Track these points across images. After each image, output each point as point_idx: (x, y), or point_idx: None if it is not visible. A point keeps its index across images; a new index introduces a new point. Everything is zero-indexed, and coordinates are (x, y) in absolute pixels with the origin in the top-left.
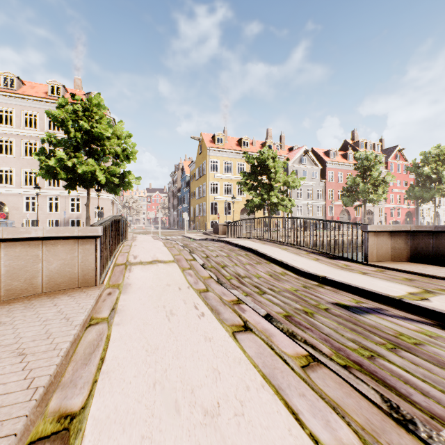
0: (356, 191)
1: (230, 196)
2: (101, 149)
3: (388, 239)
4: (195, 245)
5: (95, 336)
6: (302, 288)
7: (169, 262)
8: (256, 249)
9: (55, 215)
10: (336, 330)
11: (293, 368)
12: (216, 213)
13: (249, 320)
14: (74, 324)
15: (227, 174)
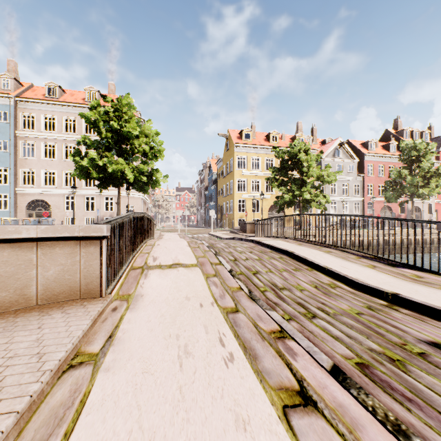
0: (401, 185)
1: (258, 193)
2: (130, 148)
3: None
4: (221, 245)
5: (67, 394)
6: (366, 311)
7: (191, 266)
8: (293, 252)
9: (91, 213)
10: None
11: None
12: (243, 210)
13: (306, 377)
14: (43, 368)
15: (254, 170)
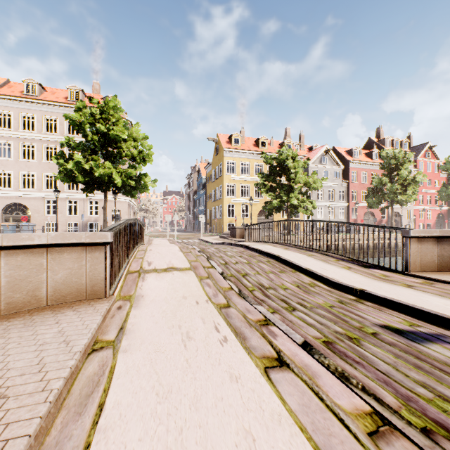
0: (382, 192)
1: (247, 198)
2: (118, 151)
3: (434, 246)
4: (212, 249)
5: (97, 367)
6: (337, 304)
7: (185, 270)
8: (279, 256)
9: (74, 218)
10: (395, 367)
11: (357, 435)
12: (233, 215)
13: (283, 349)
14: (74, 351)
15: (244, 175)
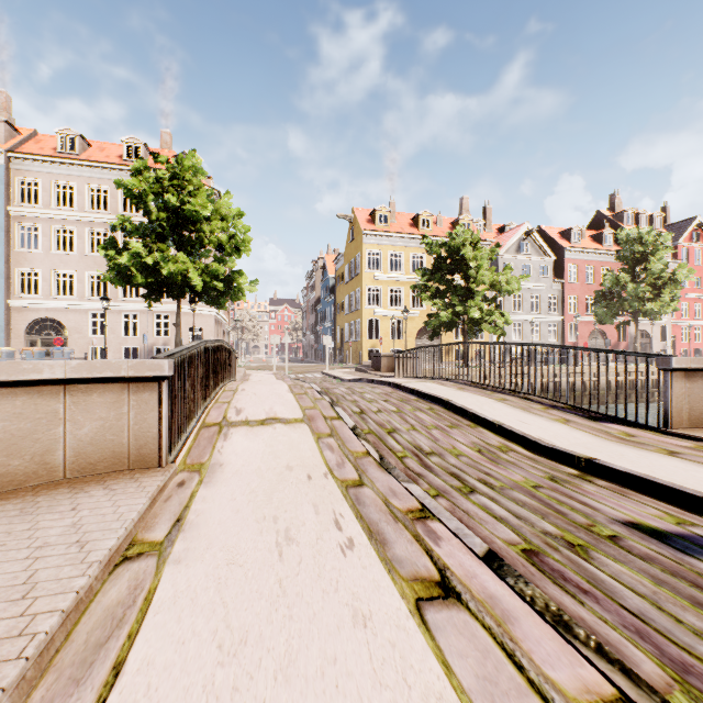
0: (619, 298)
1: (400, 309)
2: (197, 236)
3: None
4: (341, 390)
5: (124, 591)
6: (547, 483)
7: (294, 422)
8: (449, 400)
9: (133, 340)
10: (656, 602)
11: None
12: (377, 336)
13: (450, 565)
14: (89, 560)
15: (394, 273)
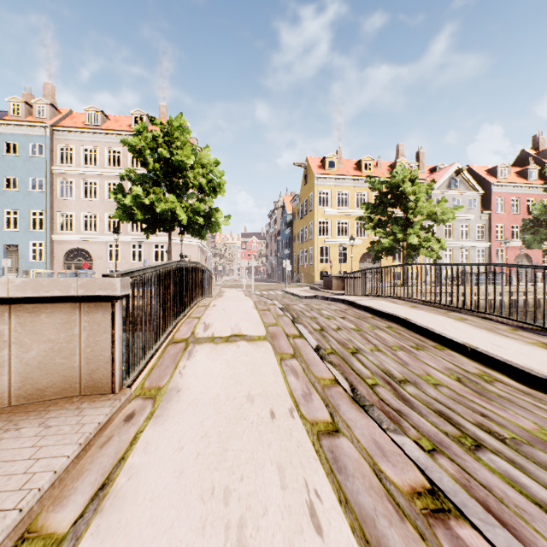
0: None
1: (346, 238)
2: (183, 181)
3: None
4: (300, 306)
5: None
6: None
7: (257, 339)
8: (408, 319)
9: (138, 264)
10: None
11: None
12: (326, 261)
13: None
14: None
15: (341, 208)
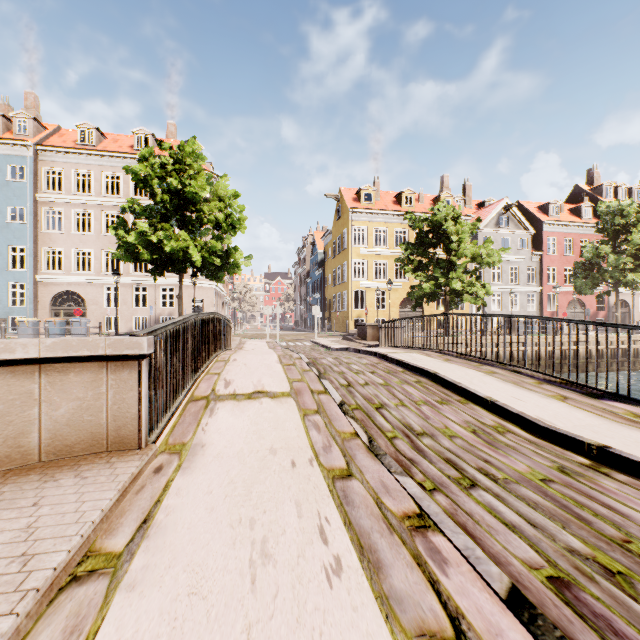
0: (599, 268)
1: (384, 281)
2: (197, 216)
3: None
4: (328, 360)
5: (57, 636)
6: (558, 476)
7: (281, 396)
8: (437, 373)
9: (142, 311)
10: None
11: None
12: (362, 306)
13: (464, 610)
14: (26, 586)
15: (378, 247)
